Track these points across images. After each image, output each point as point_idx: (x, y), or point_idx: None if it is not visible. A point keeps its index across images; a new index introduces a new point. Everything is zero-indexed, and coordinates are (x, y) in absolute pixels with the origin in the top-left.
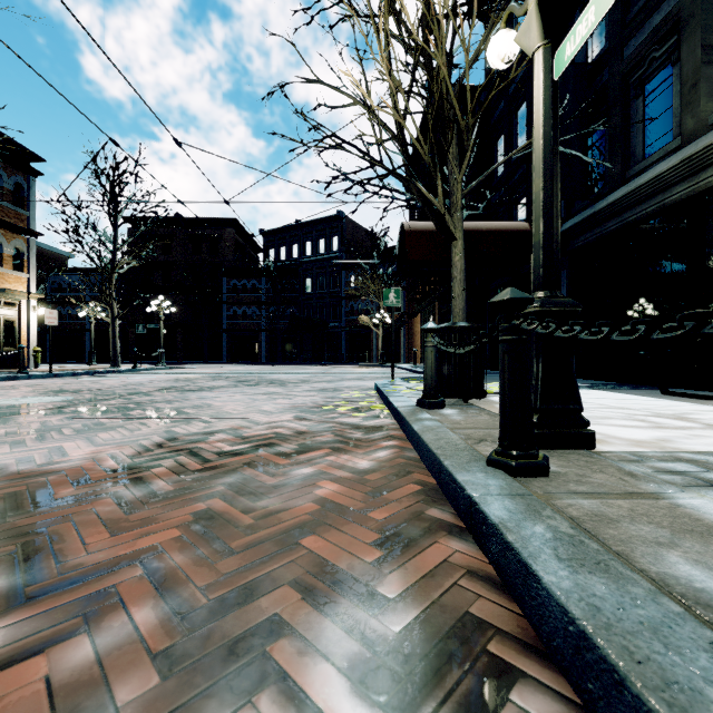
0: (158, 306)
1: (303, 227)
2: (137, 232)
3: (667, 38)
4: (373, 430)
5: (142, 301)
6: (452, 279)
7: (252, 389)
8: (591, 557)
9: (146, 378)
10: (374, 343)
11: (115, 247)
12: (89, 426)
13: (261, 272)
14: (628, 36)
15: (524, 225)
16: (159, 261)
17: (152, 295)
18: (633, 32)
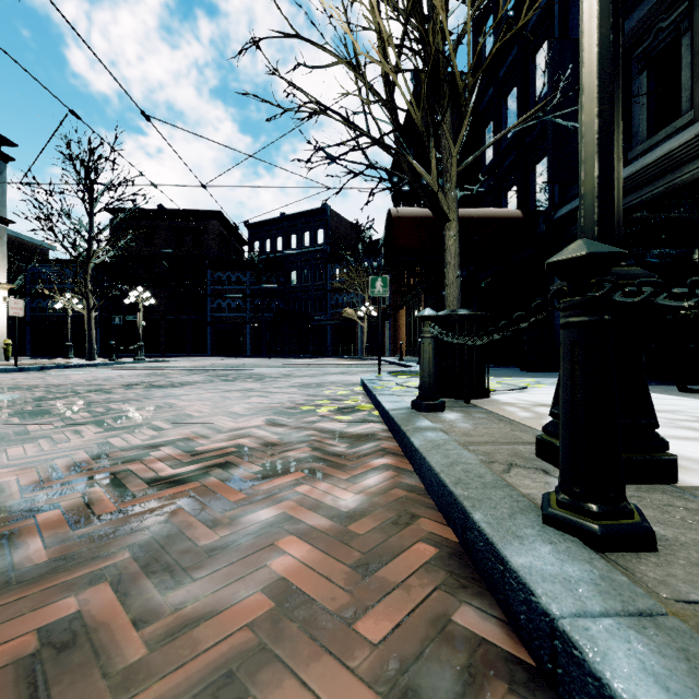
0: (137, 298)
1: (288, 220)
2: (114, 220)
3: (677, 5)
4: (360, 440)
5: (124, 293)
6: (446, 264)
7: (227, 385)
8: None
9: (118, 372)
10: (359, 336)
11: (91, 236)
12: (8, 435)
13: (245, 264)
14: (631, 7)
15: (516, 212)
16: (137, 250)
17: (134, 288)
18: (636, 3)
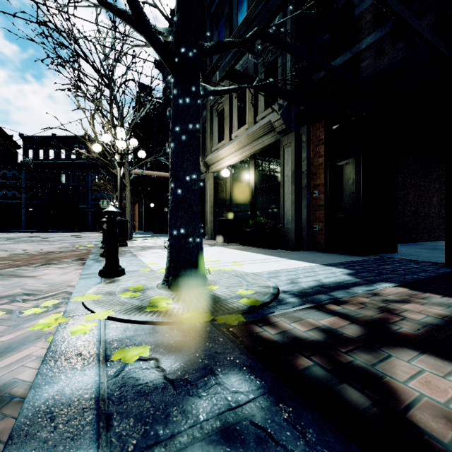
0: None
1: (58, 139)
2: None
3: None
4: (85, 249)
5: None
6: (126, 200)
7: (31, 243)
8: (99, 251)
9: None
10: None
11: None
12: None
13: (21, 165)
14: None
15: (168, 175)
16: None
17: None
18: None
